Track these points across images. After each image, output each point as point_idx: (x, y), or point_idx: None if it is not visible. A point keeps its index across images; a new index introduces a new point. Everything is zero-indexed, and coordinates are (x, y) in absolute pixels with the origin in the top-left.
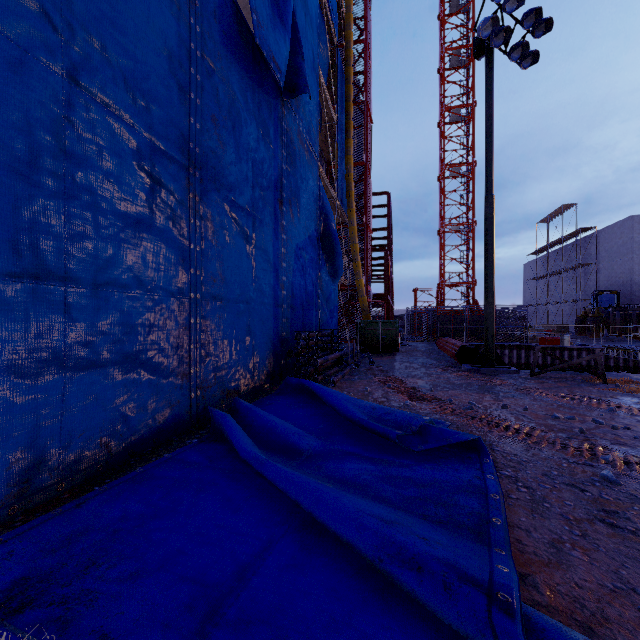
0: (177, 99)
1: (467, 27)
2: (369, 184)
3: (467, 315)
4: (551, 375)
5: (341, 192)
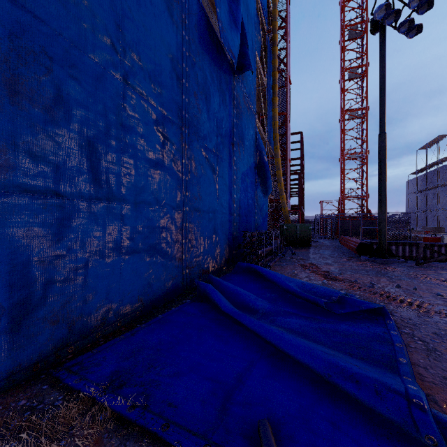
0: (176, 85)
1: (362, 8)
2: (288, 127)
3: (362, 220)
4: (432, 265)
5: (269, 134)
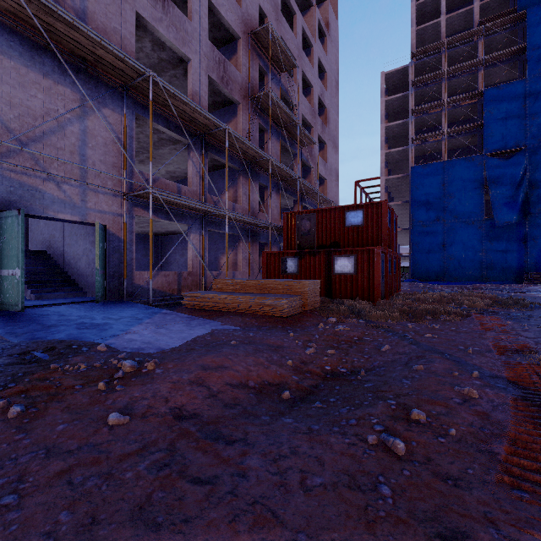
0: (479, 244)
1: None
2: None
3: None
4: None
5: None
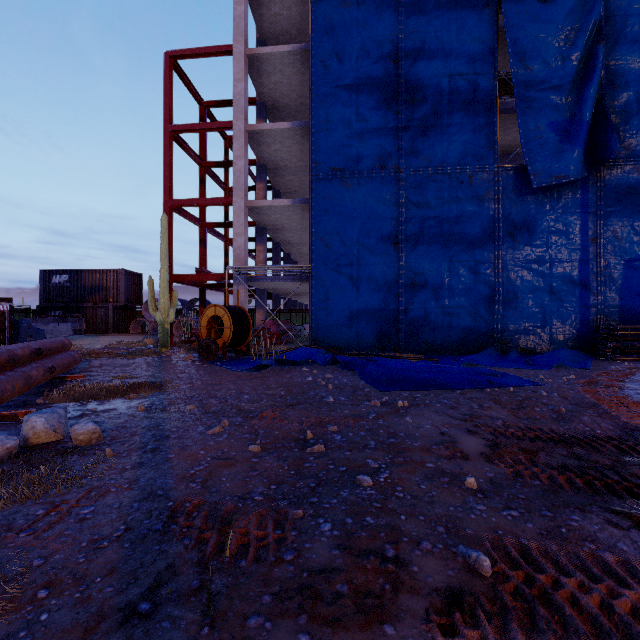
0: (487, 241)
1: None
2: None
3: None
4: None
5: None
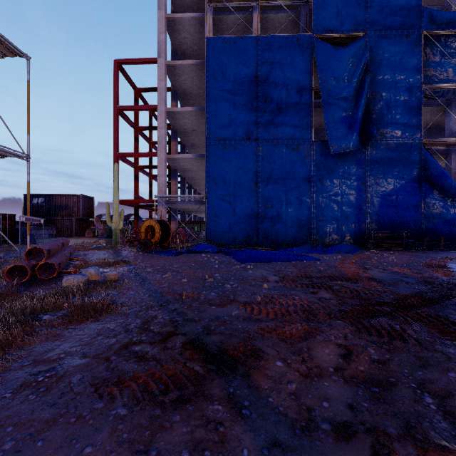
0: (307, 183)
1: None
2: None
3: None
4: None
5: None
